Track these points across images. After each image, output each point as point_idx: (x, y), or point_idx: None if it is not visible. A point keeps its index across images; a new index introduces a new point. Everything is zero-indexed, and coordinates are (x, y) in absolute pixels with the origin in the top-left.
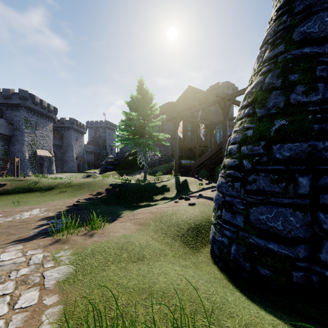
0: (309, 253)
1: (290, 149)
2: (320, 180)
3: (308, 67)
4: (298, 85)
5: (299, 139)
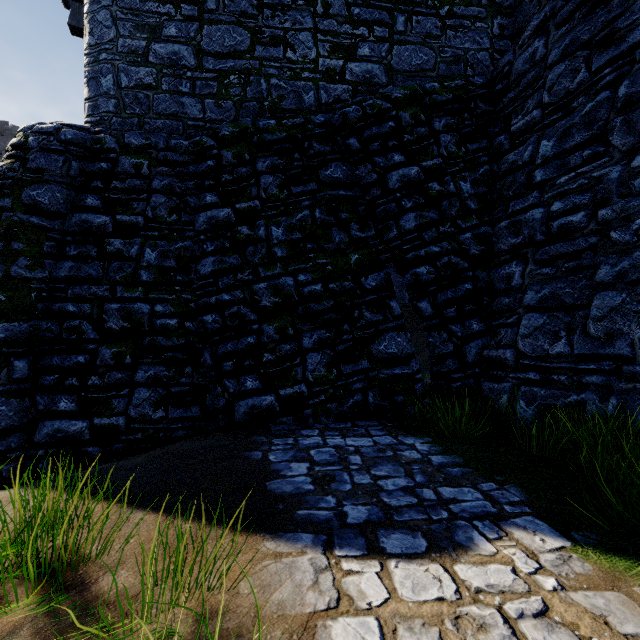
0: (26, 440)
1: (7, 330)
2: (42, 362)
3: (35, 240)
4: (22, 257)
5: (20, 318)
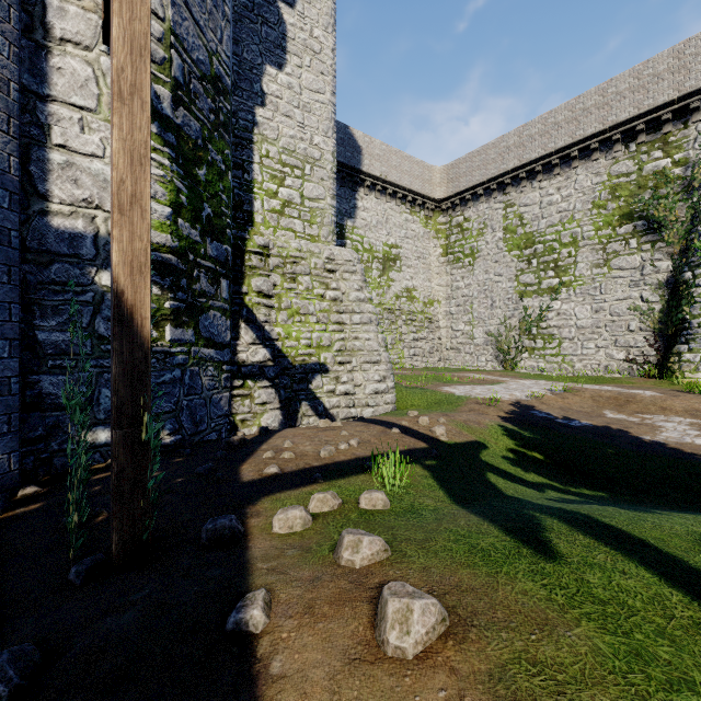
0: None
1: None
2: None
3: None
4: None
5: None
